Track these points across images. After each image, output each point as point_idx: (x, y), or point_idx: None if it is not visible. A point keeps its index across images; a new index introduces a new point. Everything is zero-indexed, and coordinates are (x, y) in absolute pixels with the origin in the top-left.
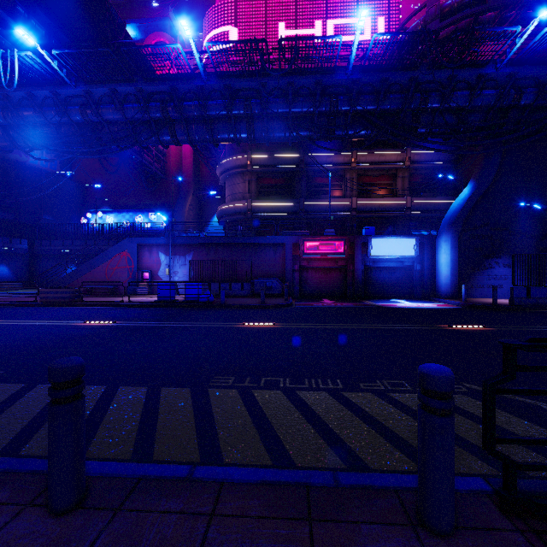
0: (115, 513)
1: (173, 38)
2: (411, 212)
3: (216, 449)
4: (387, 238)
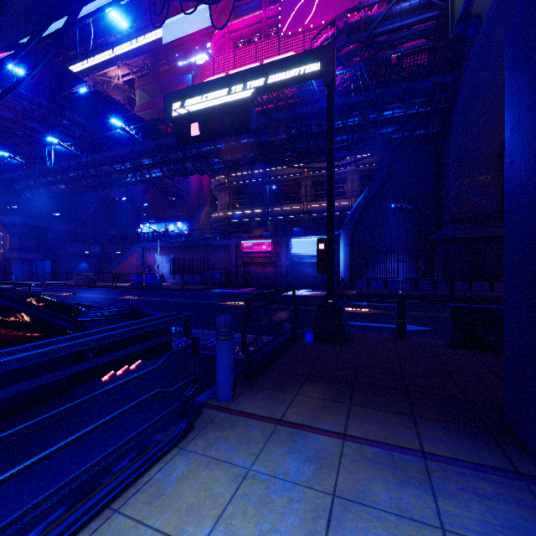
0: None
1: None
2: None
3: None
4: (304, 238)
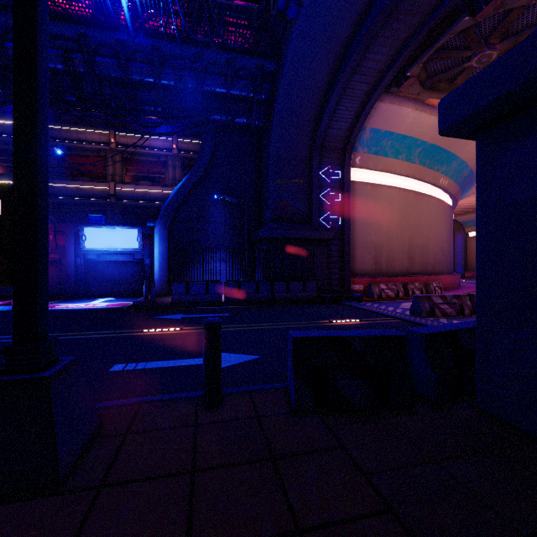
0: None
1: None
2: None
3: None
4: (104, 228)
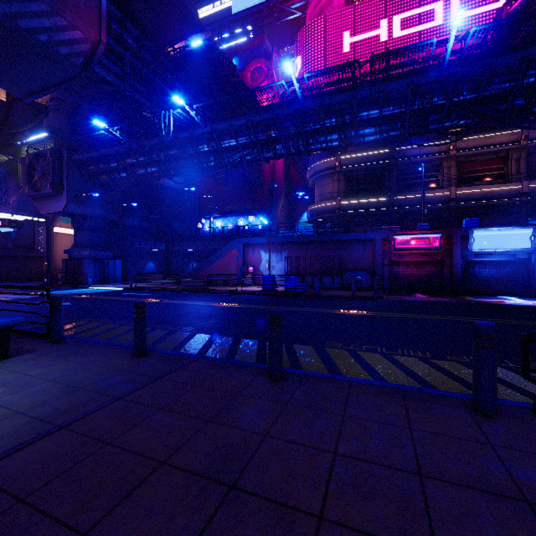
0: (300, 383)
1: (268, 62)
2: (529, 197)
3: (340, 375)
4: (494, 230)
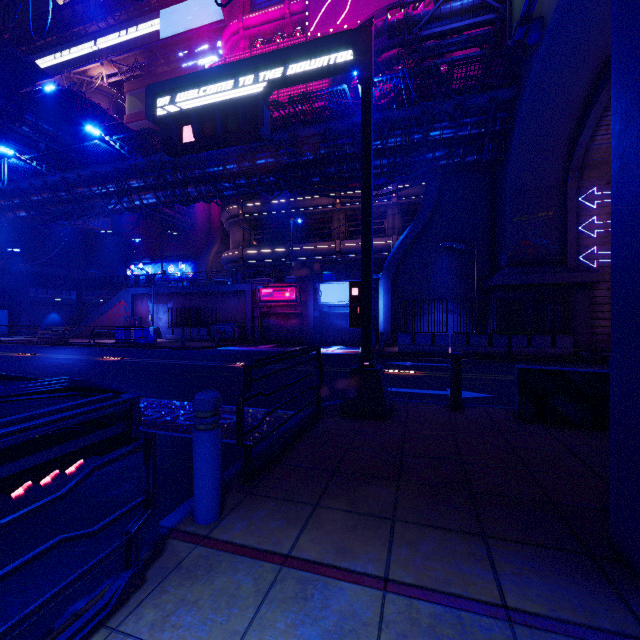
0: None
1: None
2: None
3: None
4: (335, 284)
